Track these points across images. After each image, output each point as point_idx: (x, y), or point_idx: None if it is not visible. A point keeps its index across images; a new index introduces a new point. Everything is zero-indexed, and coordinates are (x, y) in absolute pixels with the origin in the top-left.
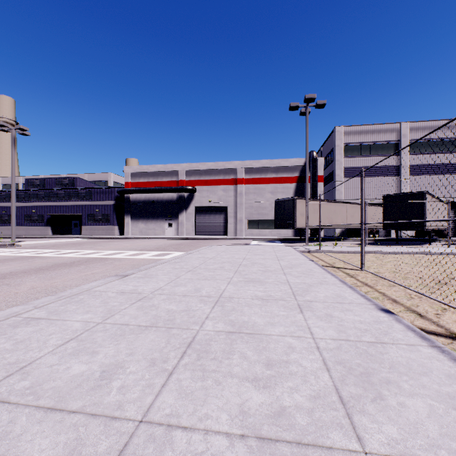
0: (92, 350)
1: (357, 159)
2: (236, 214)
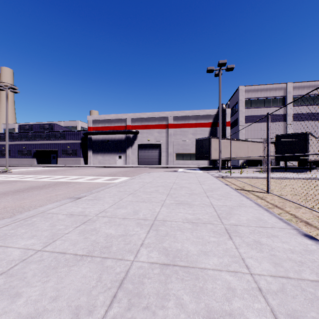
0: (15, 291)
1: (255, 110)
2: (167, 149)
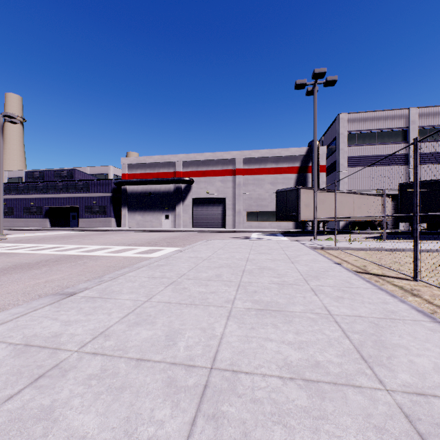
0: None
1: (362, 148)
2: (234, 205)
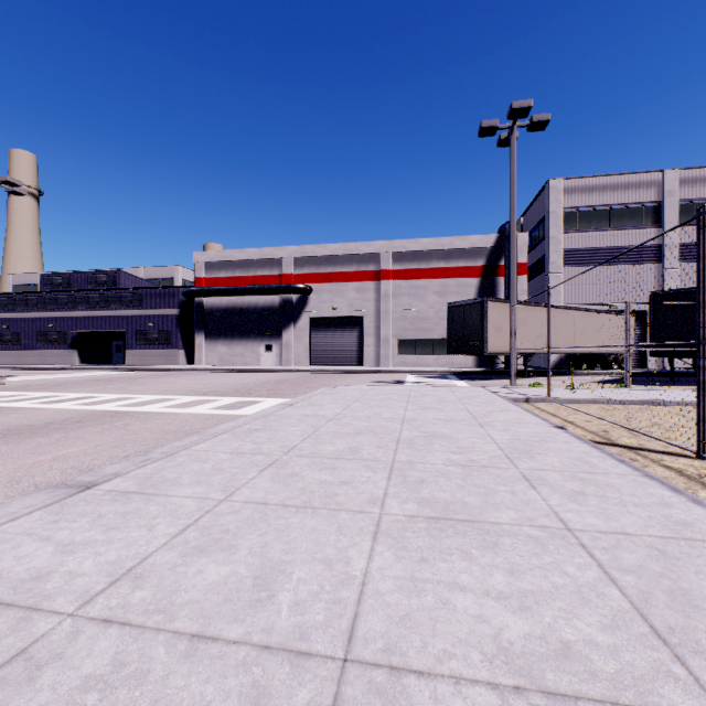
0: None
1: (586, 236)
2: (378, 329)
